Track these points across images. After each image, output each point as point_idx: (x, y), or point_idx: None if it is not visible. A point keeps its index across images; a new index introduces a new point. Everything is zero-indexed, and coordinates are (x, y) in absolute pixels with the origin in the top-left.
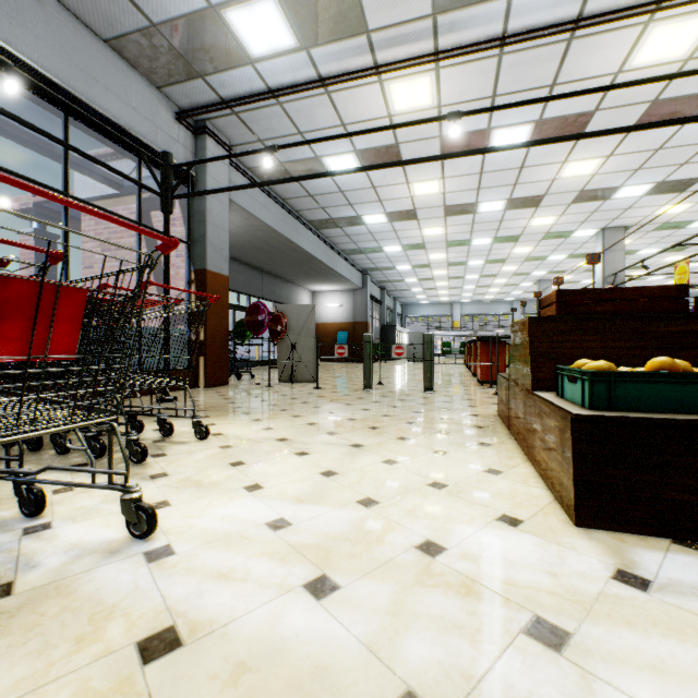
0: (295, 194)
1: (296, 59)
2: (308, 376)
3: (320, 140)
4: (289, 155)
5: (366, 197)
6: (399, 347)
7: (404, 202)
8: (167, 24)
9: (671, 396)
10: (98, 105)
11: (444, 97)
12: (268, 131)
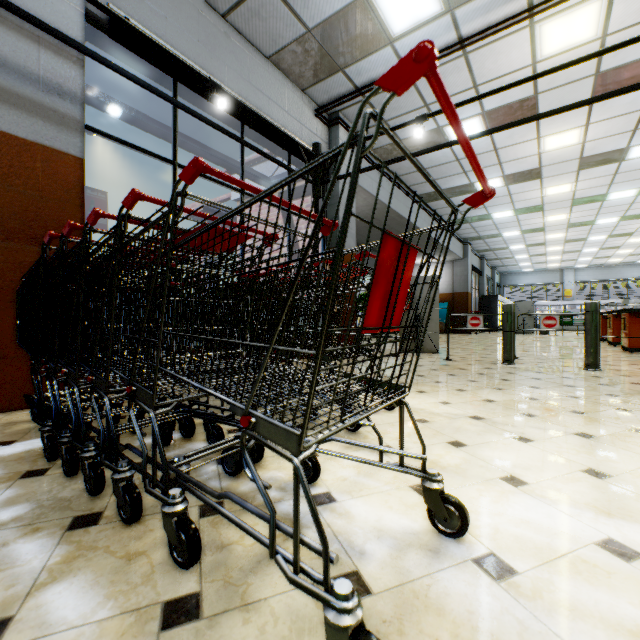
0: (407, 170)
1: (437, 26)
2: (429, 347)
3: (478, 97)
4: (410, 131)
5: (484, 162)
6: (549, 317)
7: (528, 161)
8: (320, 26)
9: None
10: (263, 113)
11: (613, 22)
12: (394, 110)
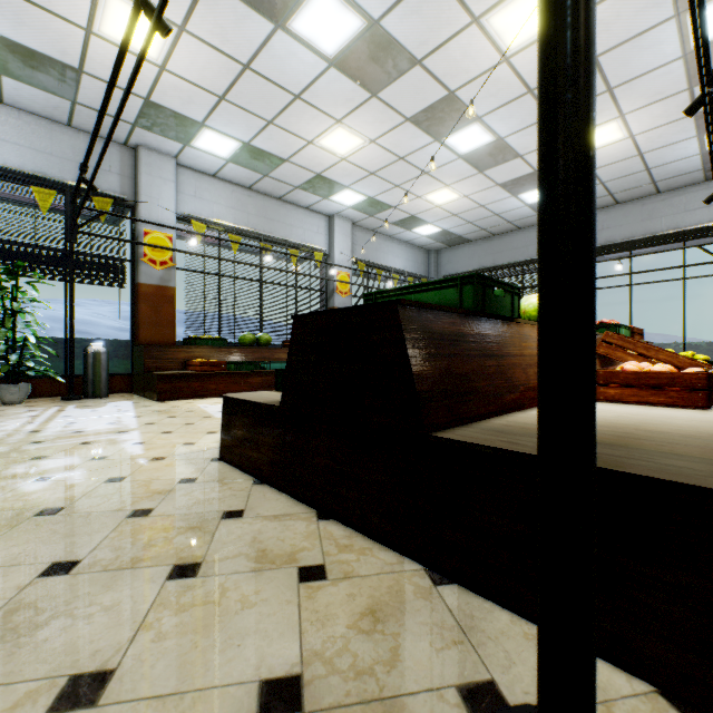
0: None
1: None
2: None
3: None
4: None
5: None
6: None
7: None
8: (705, 165)
9: None
10: (701, 221)
11: None
12: None
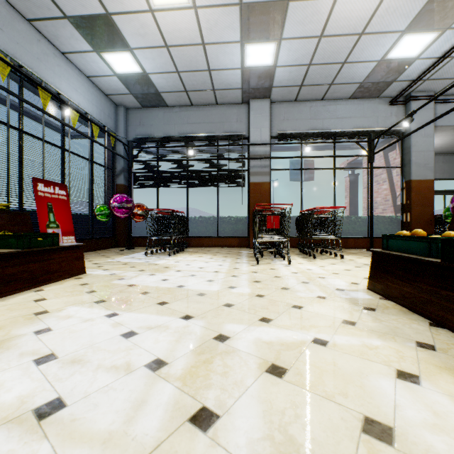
0: None
1: (444, 37)
2: None
3: (434, 98)
4: None
5: None
6: None
7: None
8: (366, 79)
9: (400, 245)
10: (345, 127)
11: None
12: None
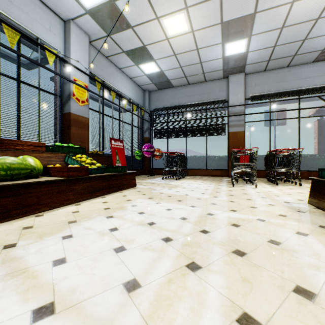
0: None
1: None
2: None
3: None
4: None
5: None
6: None
7: None
8: None
9: None
10: (309, 85)
11: None
12: None
